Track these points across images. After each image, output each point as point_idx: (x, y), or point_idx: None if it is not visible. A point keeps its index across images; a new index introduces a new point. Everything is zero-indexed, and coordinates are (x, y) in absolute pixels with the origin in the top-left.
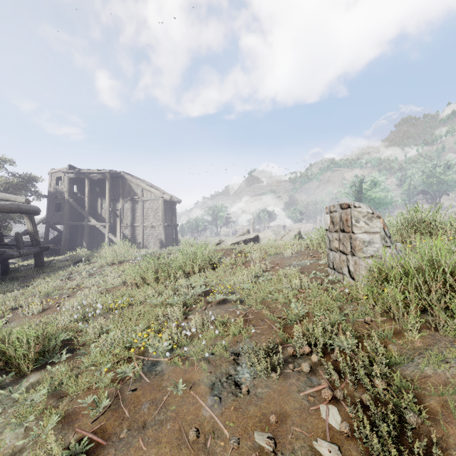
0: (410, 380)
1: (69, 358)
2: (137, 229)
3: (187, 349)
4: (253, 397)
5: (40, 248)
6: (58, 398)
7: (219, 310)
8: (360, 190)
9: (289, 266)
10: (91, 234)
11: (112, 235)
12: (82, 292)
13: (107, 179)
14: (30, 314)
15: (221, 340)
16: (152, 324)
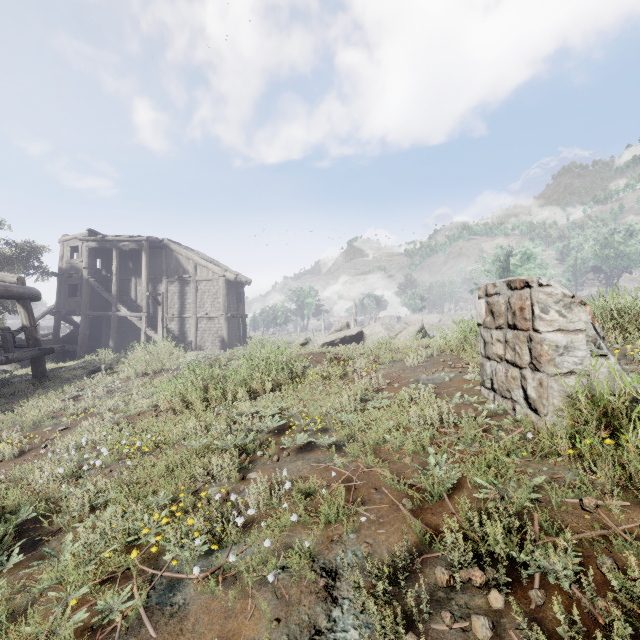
0: None
1: (25, 560)
2: (187, 322)
3: (234, 558)
4: None
5: (40, 350)
6: None
7: (300, 463)
8: (507, 266)
9: (416, 382)
10: (121, 328)
11: (152, 331)
12: (87, 422)
13: (145, 250)
14: None
15: (303, 534)
16: (182, 493)
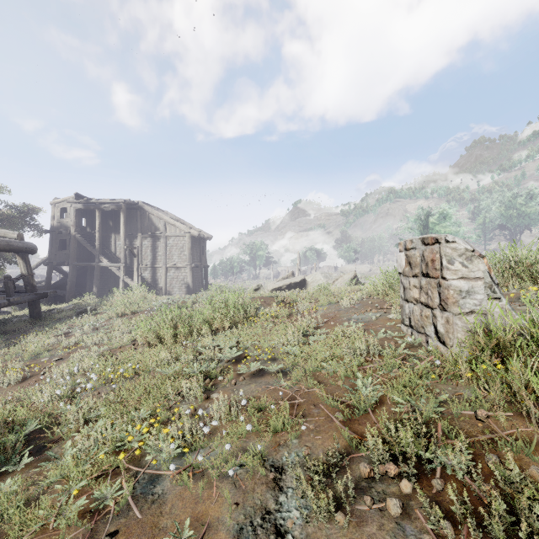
0: None
1: (33, 462)
2: (158, 271)
3: (202, 458)
4: None
5: (36, 295)
6: None
7: (254, 386)
8: (427, 224)
9: (348, 320)
10: (103, 277)
11: (129, 278)
12: (78, 354)
13: (123, 211)
14: (5, 385)
15: (256, 440)
16: (159, 409)
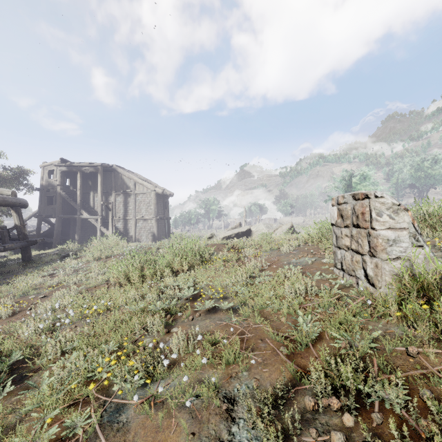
0: None
1: (15, 389)
2: (129, 222)
3: (162, 389)
4: None
5: (27, 242)
6: None
7: (208, 321)
8: (350, 184)
9: (288, 264)
10: (84, 227)
11: (105, 228)
12: (60, 292)
13: (100, 173)
14: None
15: (210, 371)
16: (125, 342)
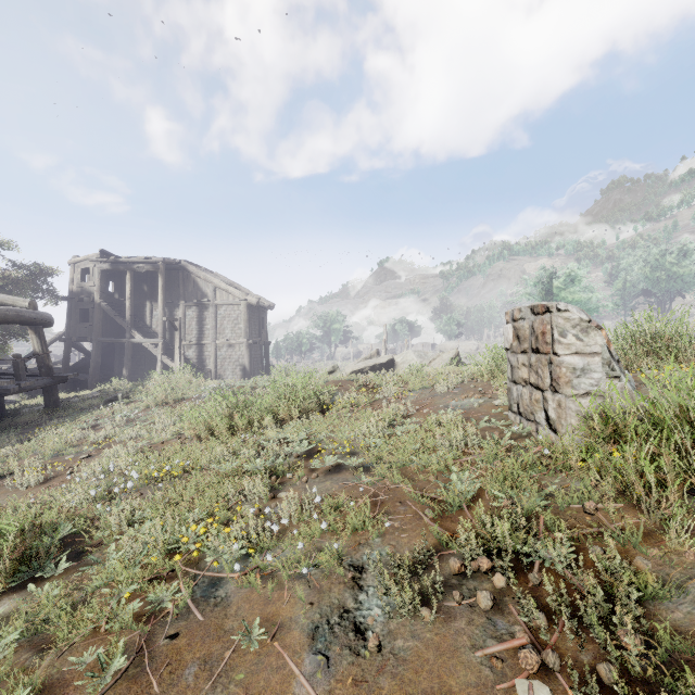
0: (691, 636)
1: (72, 568)
2: (206, 350)
3: (271, 558)
4: (388, 659)
5: (52, 378)
6: (37, 650)
7: (329, 483)
8: (550, 289)
9: (445, 408)
10: (136, 356)
11: (168, 358)
12: (111, 450)
13: (161, 272)
14: (23, 487)
15: (332, 539)
16: (217, 509)
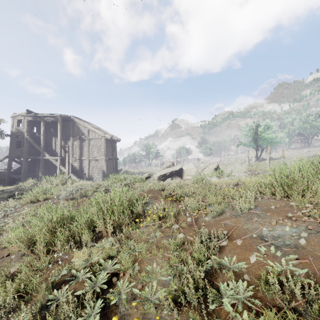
0: None
1: None
2: (84, 162)
3: None
4: None
5: None
6: None
7: None
8: (257, 132)
9: (262, 241)
10: (47, 166)
11: (63, 167)
12: None
13: (59, 122)
14: None
15: None
16: None
